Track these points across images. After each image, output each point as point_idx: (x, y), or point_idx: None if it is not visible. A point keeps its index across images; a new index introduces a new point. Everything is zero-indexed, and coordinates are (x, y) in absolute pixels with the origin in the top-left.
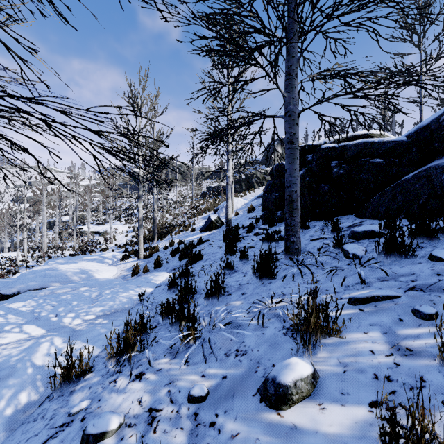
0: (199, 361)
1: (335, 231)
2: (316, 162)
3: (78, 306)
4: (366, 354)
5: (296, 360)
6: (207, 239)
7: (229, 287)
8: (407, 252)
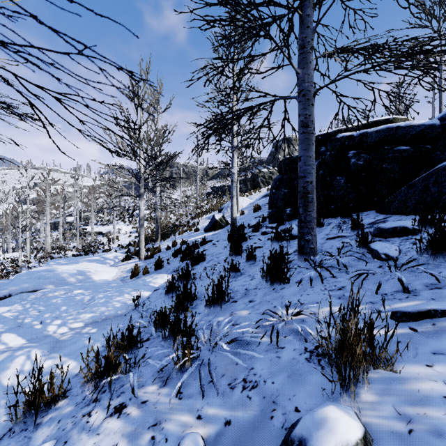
0: (195, 393)
1: (355, 228)
2: (330, 153)
3: (67, 311)
4: (440, 403)
5: (336, 413)
6: (211, 239)
7: (234, 292)
8: None
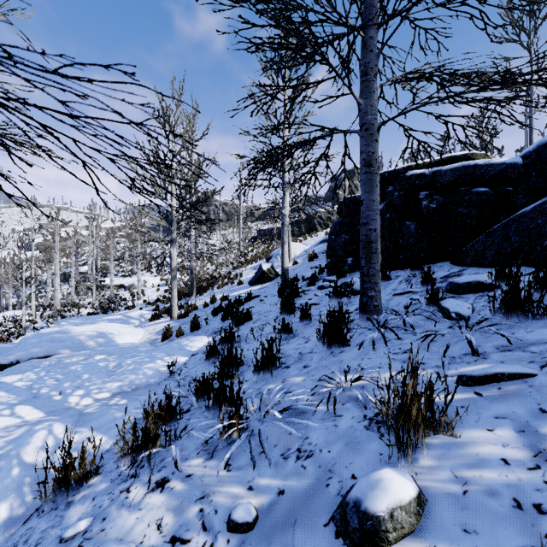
0: (245, 465)
1: (426, 283)
2: (398, 194)
3: (90, 380)
4: (496, 465)
5: (391, 474)
6: (258, 294)
7: (286, 357)
8: (536, 311)
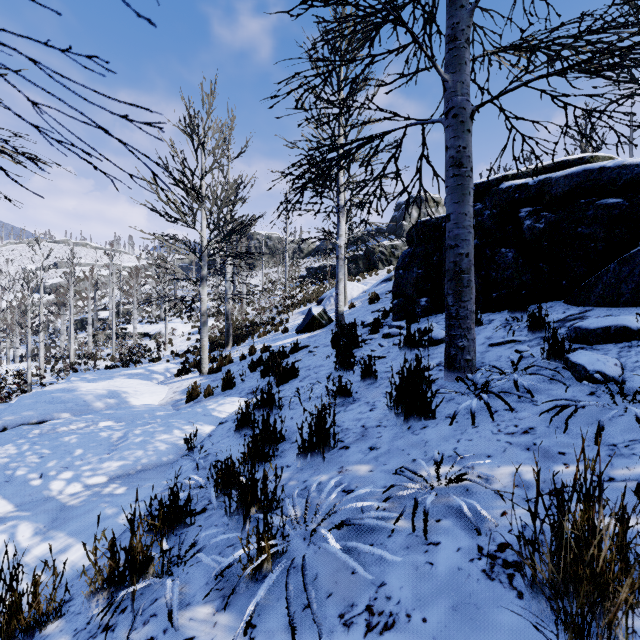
0: (278, 631)
1: (536, 328)
2: (490, 213)
3: (83, 458)
4: None
5: None
6: (307, 344)
7: (343, 432)
8: None
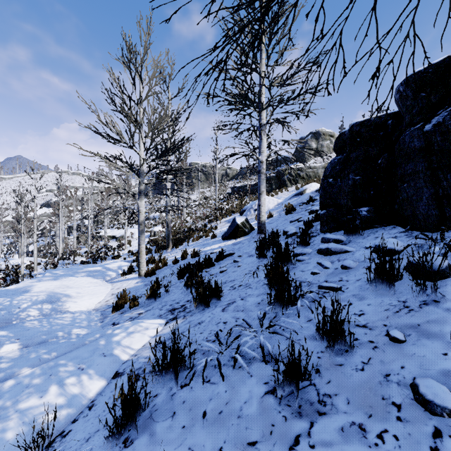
0: None
1: None
2: None
3: None
4: None
5: None
6: (231, 252)
7: None
8: None
